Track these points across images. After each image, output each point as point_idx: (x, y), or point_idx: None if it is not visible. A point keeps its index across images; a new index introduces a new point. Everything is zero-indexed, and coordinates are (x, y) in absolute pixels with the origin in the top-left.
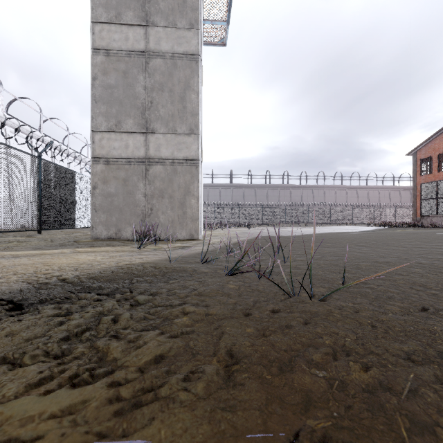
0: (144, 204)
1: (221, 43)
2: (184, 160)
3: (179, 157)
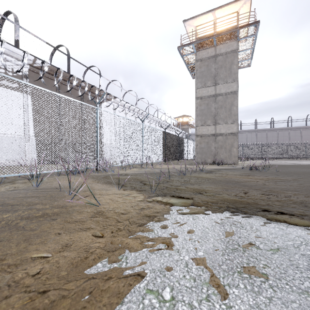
0: (214, 151)
1: (247, 66)
2: (230, 134)
3: (228, 132)
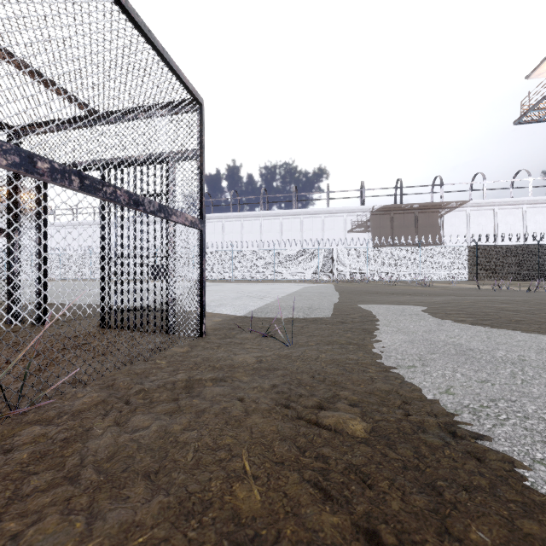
0: None
1: None
2: None
3: None
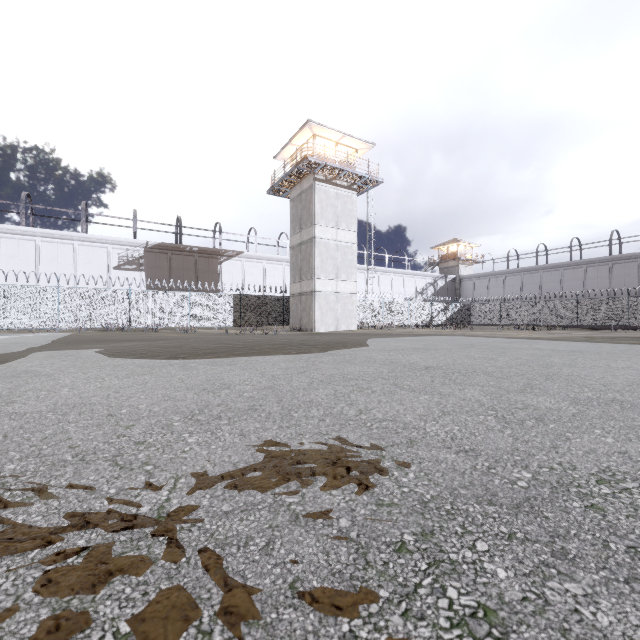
0: (300, 315)
1: (380, 182)
2: (309, 292)
3: (308, 291)
